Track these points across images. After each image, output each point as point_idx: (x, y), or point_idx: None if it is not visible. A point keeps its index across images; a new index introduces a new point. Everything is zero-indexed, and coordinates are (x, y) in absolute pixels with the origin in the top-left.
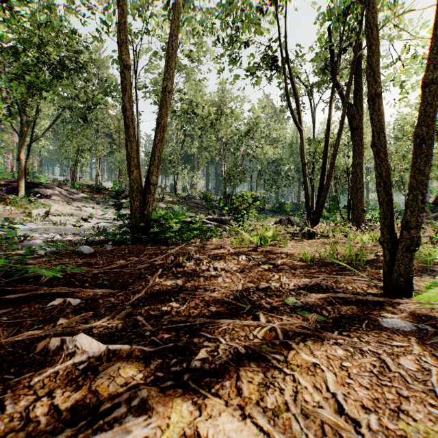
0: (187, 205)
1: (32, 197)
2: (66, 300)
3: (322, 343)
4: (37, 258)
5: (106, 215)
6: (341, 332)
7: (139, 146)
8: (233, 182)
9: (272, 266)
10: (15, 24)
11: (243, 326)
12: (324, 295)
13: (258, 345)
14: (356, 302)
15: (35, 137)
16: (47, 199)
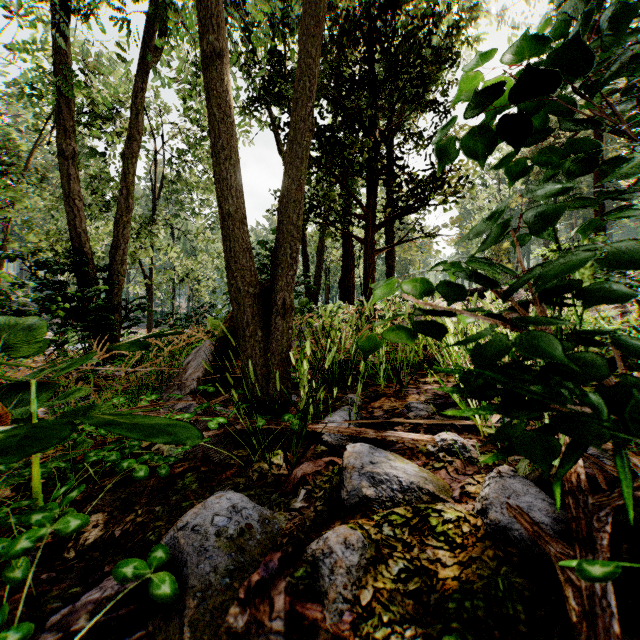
0: None
1: None
2: None
3: None
4: None
5: None
6: None
7: None
8: None
9: None
10: None
11: None
12: None
13: None
14: None
15: None
16: None
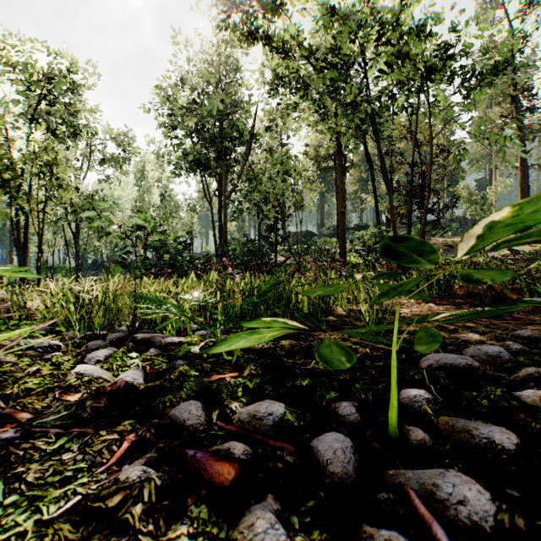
0: None
1: None
2: None
3: None
4: None
5: None
6: None
7: None
8: None
9: None
10: None
11: None
12: None
13: None
14: None
15: None
16: None
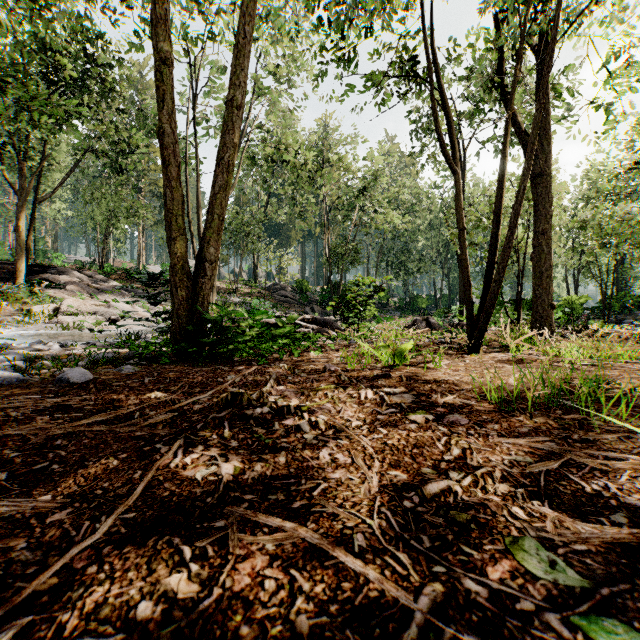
0: (272, 299)
1: (38, 287)
2: None
3: None
4: None
5: (148, 314)
6: None
7: (199, 210)
8: (342, 265)
9: (432, 417)
10: None
11: None
12: (623, 532)
13: None
14: None
15: (44, 197)
16: (59, 290)
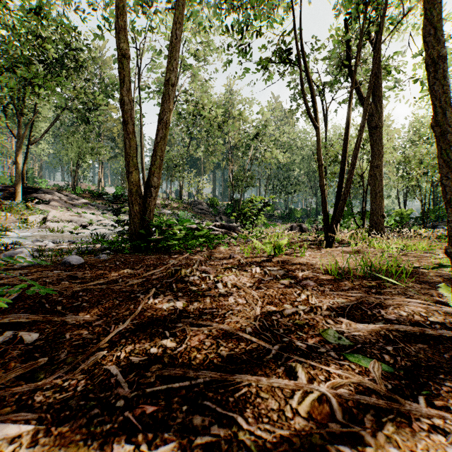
0: (193, 211)
1: (30, 203)
2: (17, 336)
3: (413, 430)
4: (17, 270)
5: (107, 221)
6: (430, 401)
7: (142, 150)
8: (241, 187)
9: (293, 281)
10: (2, 10)
11: (272, 388)
12: (376, 326)
13: (305, 436)
14: (424, 338)
15: (34, 140)
16: (45, 205)
